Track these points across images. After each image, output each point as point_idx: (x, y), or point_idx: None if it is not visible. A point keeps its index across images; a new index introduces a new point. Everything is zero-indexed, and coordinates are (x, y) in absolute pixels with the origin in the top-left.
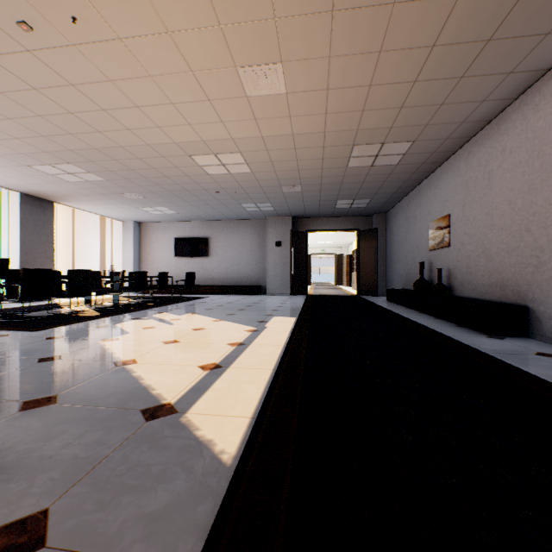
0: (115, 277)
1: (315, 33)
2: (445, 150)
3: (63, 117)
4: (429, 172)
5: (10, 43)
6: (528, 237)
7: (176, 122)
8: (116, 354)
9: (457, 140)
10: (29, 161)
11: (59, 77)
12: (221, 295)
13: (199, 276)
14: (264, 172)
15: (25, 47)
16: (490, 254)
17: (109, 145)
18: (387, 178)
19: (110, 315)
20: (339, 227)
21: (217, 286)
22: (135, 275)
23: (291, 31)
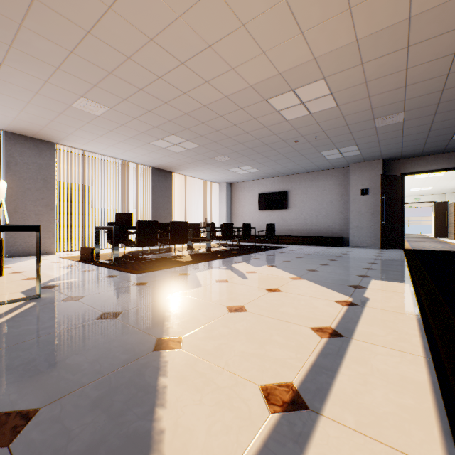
0: (207, 227)
1: None
2: None
3: (156, 85)
4: None
5: (95, 5)
6: None
7: (249, 55)
8: (169, 320)
9: None
10: (148, 139)
11: (139, 33)
12: (299, 245)
13: (279, 227)
14: (353, 103)
15: (105, 3)
16: None
17: (194, 107)
18: None
19: (198, 261)
20: (454, 164)
21: (296, 237)
22: (223, 226)
23: None
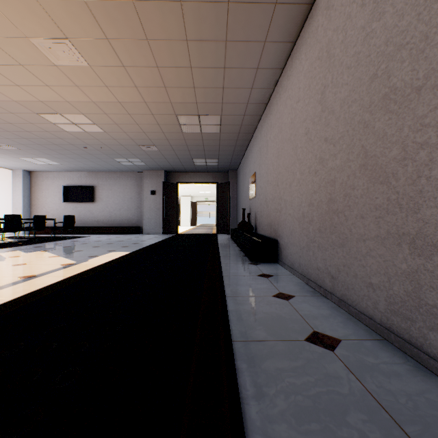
0: None
1: (81, 16)
2: (249, 124)
3: None
4: (249, 140)
5: None
6: (278, 190)
7: (3, 82)
8: None
9: (252, 116)
10: None
11: None
12: (103, 235)
13: (86, 219)
14: (116, 133)
15: None
16: (267, 202)
17: None
18: (220, 143)
19: None
20: (203, 180)
21: (101, 227)
22: (5, 218)
23: (58, 12)
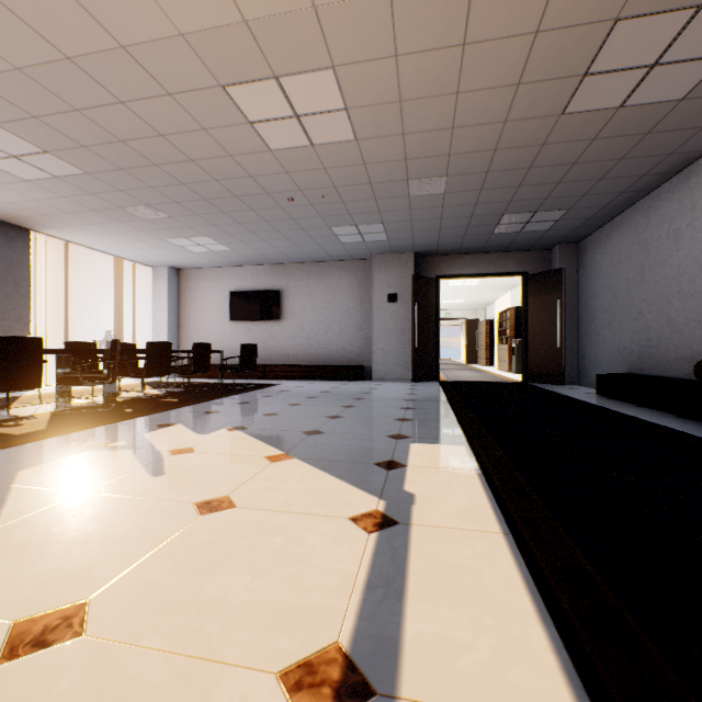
0: (107, 351)
1: None
2: None
3: None
4: None
5: None
6: None
7: None
8: None
9: None
10: None
11: None
12: (299, 381)
13: (267, 350)
14: (380, 140)
15: None
16: None
17: (39, 54)
18: (631, 150)
19: (58, 432)
20: (492, 269)
21: (294, 367)
22: (148, 348)
23: None
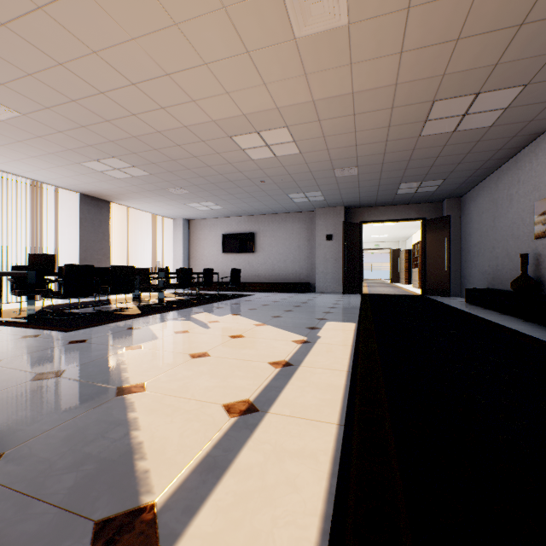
0: (160, 273)
1: None
2: None
3: (95, 100)
4: (537, 135)
5: None
6: None
7: (212, 92)
8: (127, 371)
9: None
10: (78, 158)
11: (79, 42)
12: (267, 293)
13: (245, 273)
14: (314, 152)
15: (35, 2)
16: None
17: (146, 131)
18: (472, 149)
19: (150, 314)
20: (400, 216)
21: (263, 283)
22: (180, 272)
23: None
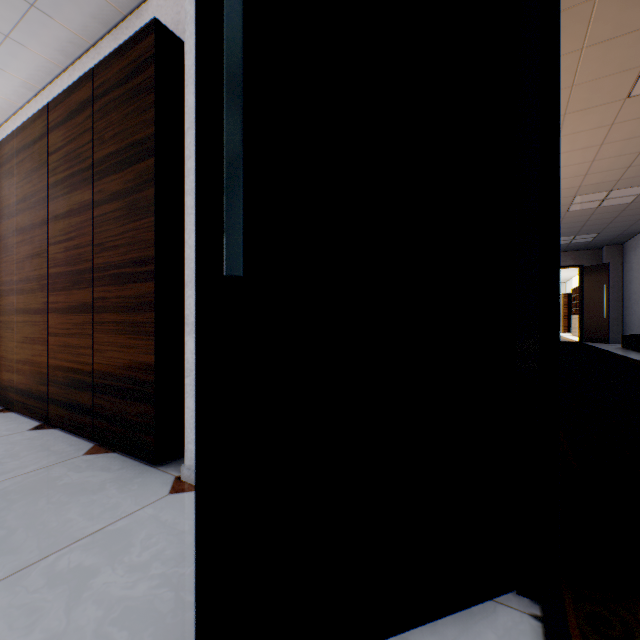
0: None
1: None
2: None
3: None
4: None
5: None
6: None
7: None
8: None
9: None
10: None
11: None
12: None
13: None
14: None
15: None
16: None
17: None
18: (619, 214)
19: None
20: None
21: None
22: None
23: None
